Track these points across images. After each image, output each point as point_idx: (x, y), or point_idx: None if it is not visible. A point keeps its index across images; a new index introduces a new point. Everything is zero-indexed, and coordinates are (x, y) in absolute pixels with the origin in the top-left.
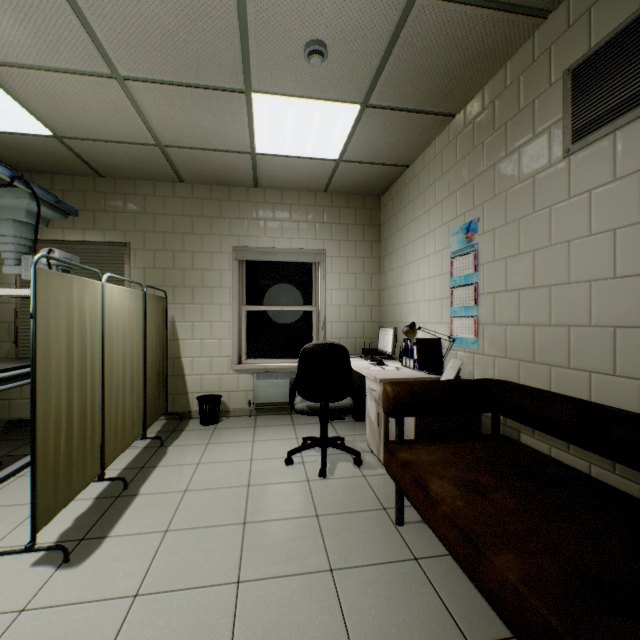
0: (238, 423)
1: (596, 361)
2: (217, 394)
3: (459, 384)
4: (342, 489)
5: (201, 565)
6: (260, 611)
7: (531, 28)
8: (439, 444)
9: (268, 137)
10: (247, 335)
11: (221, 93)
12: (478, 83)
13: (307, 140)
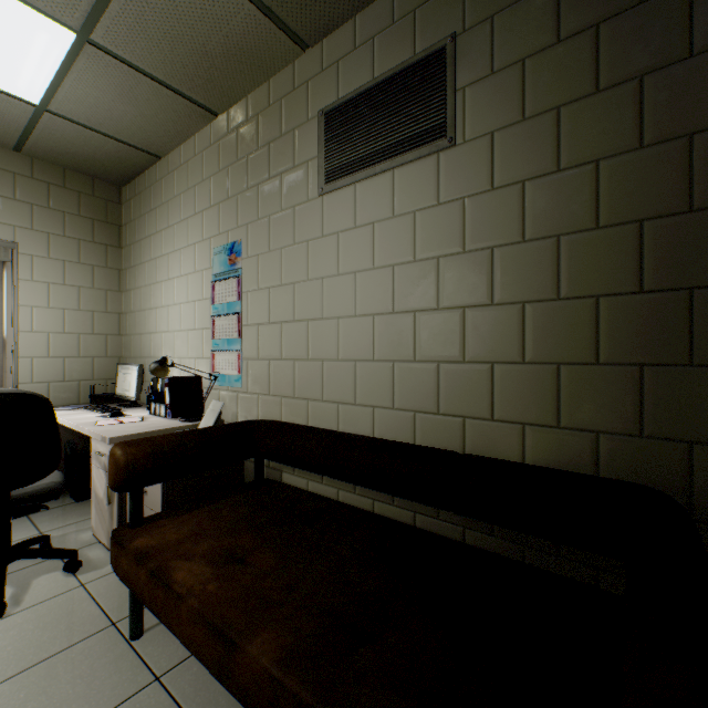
0: None
1: (343, 393)
2: None
3: (219, 431)
4: (37, 623)
5: None
6: None
7: (292, 53)
8: (194, 510)
9: None
10: None
11: None
12: (242, 87)
13: None
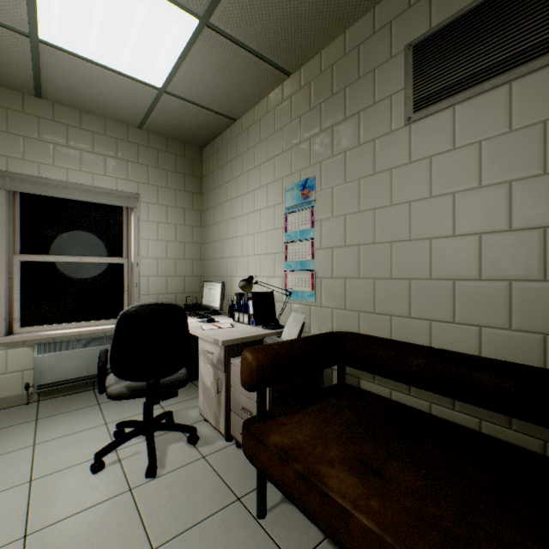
0: (6, 420)
1: (436, 310)
2: None
3: (315, 341)
4: (181, 487)
5: None
6: None
7: None
8: (302, 410)
9: (61, 18)
10: (23, 294)
11: None
12: (318, 44)
13: (123, 45)
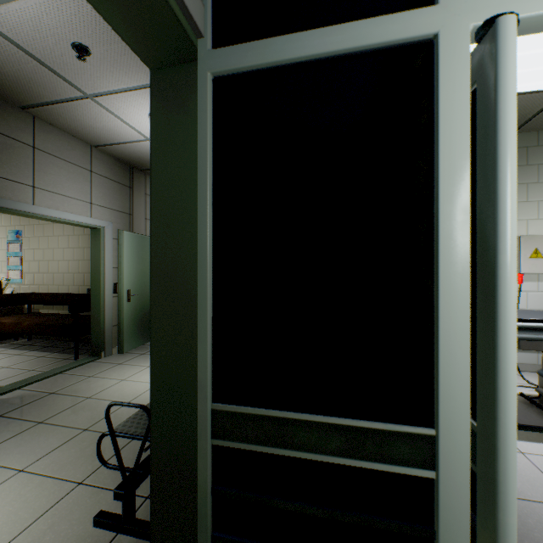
0: None
1: (61, 282)
2: None
3: (14, 295)
4: None
5: None
6: None
7: None
8: (5, 317)
9: None
10: None
11: None
12: None
13: None
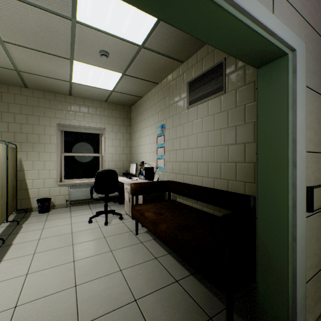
0: (61, 210)
1: (194, 172)
2: (48, 197)
3: (157, 182)
4: (114, 228)
5: (56, 260)
6: (85, 266)
7: (179, 64)
8: (150, 204)
9: (79, 77)
10: (65, 167)
11: (58, 57)
12: (165, 75)
13: (98, 81)
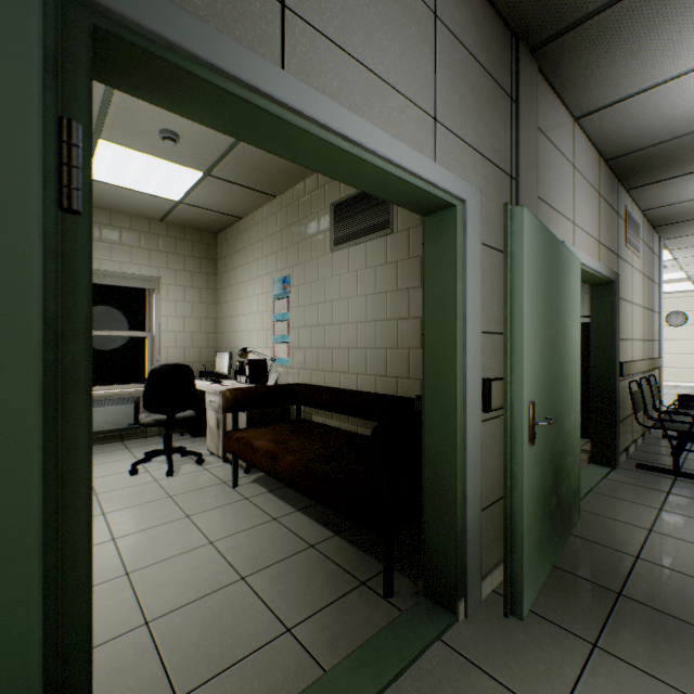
0: None
1: (343, 367)
2: None
3: (276, 387)
4: (189, 479)
5: None
6: (139, 544)
7: None
8: (263, 427)
9: (108, 170)
10: None
11: None
12: (290, 184)
13: (150, 182)
